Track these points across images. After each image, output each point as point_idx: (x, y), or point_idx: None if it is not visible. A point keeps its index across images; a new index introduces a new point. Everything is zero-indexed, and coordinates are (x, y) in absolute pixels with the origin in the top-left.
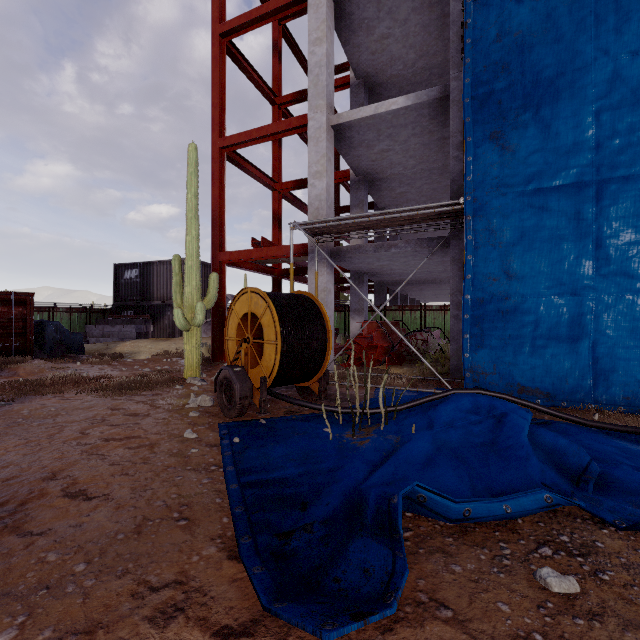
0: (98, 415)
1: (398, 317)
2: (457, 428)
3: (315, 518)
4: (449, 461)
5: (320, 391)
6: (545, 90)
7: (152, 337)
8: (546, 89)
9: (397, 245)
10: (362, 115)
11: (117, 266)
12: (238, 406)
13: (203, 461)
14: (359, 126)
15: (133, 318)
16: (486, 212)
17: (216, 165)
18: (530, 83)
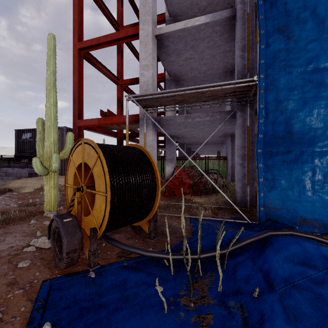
0: None
1: (192, 163)
2: (301, 289)
3: None
4: None
5: (150, 231)
6: None
7: (40, 176)
8: None
9: (200, 116)
10: (176, 28)
11: (17, 131)
12: (65, 260)
13: None
14: (173, 37)
15: (27, 164)
16: (275, 86)
17: (76, 60)
18: None
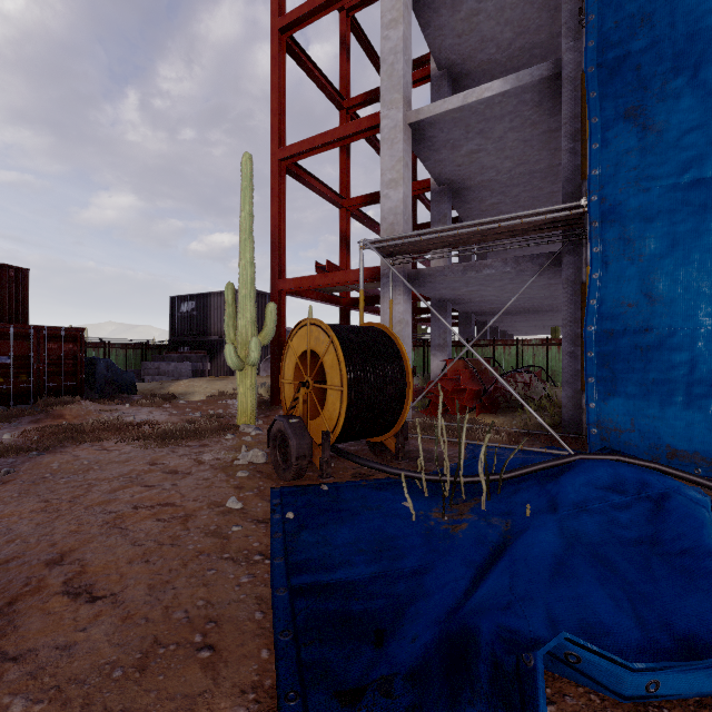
0: (133, 471)
1: (488, 353)
2: (593, 513)
3: (396, 667)
4: (590, 568)
5: (397, 449)
6: (708, 43)
7: (209, 375)
8: (709, 42)
9: (492, 265)
10: (447, 107)
11: (173, 298)
12: (294, 467)
13: (245, 546)
14: (443, 122)
15: (189, 355)
16: (619, 215)
17: (275, 180)
18: (685, 36)
